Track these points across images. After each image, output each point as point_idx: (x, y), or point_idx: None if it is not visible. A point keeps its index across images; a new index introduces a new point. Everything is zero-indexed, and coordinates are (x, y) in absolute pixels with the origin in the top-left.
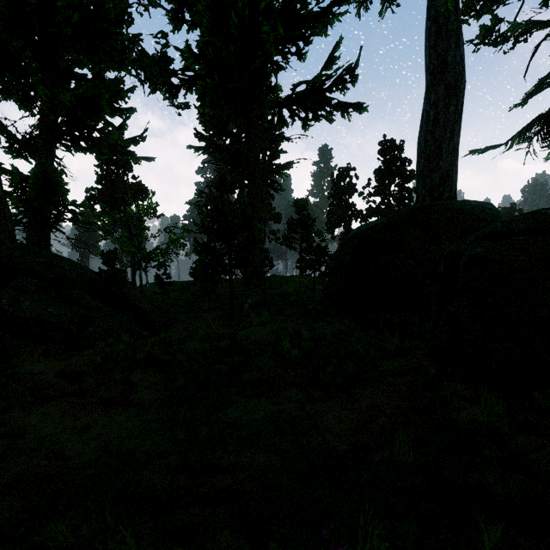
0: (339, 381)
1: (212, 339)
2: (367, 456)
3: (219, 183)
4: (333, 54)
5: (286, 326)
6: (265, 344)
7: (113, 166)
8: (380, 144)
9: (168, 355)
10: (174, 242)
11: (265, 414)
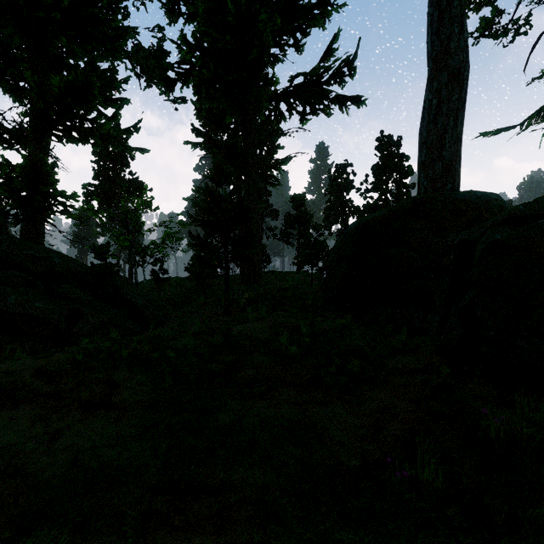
0: (343, 381)
1: (205, 334)
2: (381, 473)
3: (214, 174)
4: (331, 46)
5: (284, 322)
6: (261, 340)
7: (110, 162)
8: (377, 140)
9: (156, 352)
10: (169, 237)
11: (261, 419)
